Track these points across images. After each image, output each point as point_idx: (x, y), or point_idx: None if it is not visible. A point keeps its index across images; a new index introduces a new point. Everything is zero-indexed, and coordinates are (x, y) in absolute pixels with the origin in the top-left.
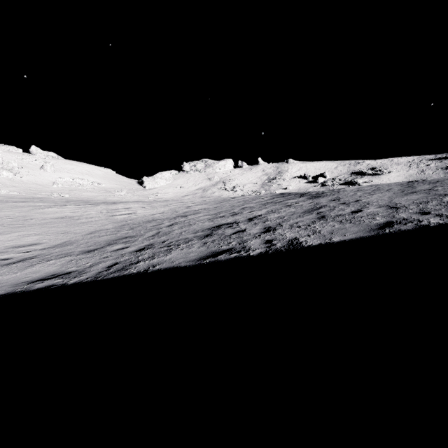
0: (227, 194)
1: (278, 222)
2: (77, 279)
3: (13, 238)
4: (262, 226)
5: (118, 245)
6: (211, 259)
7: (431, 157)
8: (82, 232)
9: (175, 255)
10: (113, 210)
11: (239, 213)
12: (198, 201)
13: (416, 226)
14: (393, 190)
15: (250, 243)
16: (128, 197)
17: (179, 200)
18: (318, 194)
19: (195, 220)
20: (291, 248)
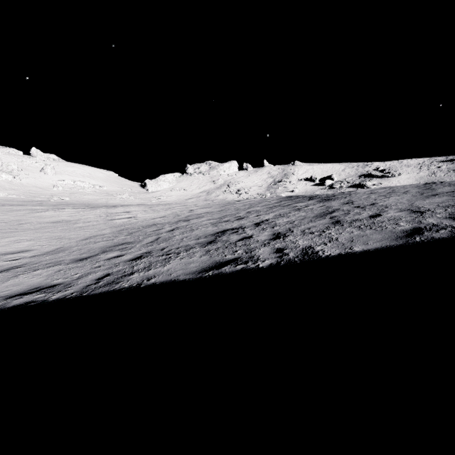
0: (232, 197)
1: (288, 227)
2: (60, 294)
3: (3, 244)
4: (270, 232)
5: (113, 252)
6: (214, 271)
7: (442, 159)
8: (78, 238)
9: (173, 266)
10: (112, 214)
11: (244, 218)
12: (201, 204)
13: (452, 233)
14: (410, 193)
15: (259, 252)
16: (130, 200)
17: (182, 203)
18: (329, 197)
19: (198, 224)
20: (306, 259)
